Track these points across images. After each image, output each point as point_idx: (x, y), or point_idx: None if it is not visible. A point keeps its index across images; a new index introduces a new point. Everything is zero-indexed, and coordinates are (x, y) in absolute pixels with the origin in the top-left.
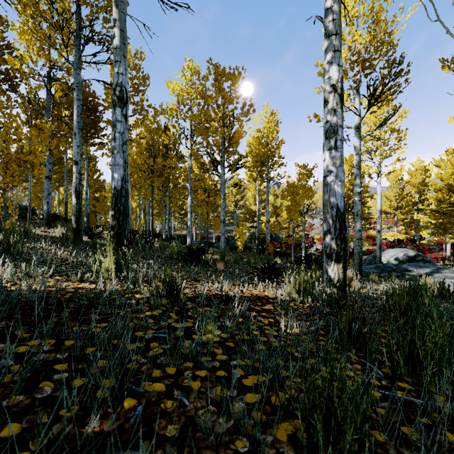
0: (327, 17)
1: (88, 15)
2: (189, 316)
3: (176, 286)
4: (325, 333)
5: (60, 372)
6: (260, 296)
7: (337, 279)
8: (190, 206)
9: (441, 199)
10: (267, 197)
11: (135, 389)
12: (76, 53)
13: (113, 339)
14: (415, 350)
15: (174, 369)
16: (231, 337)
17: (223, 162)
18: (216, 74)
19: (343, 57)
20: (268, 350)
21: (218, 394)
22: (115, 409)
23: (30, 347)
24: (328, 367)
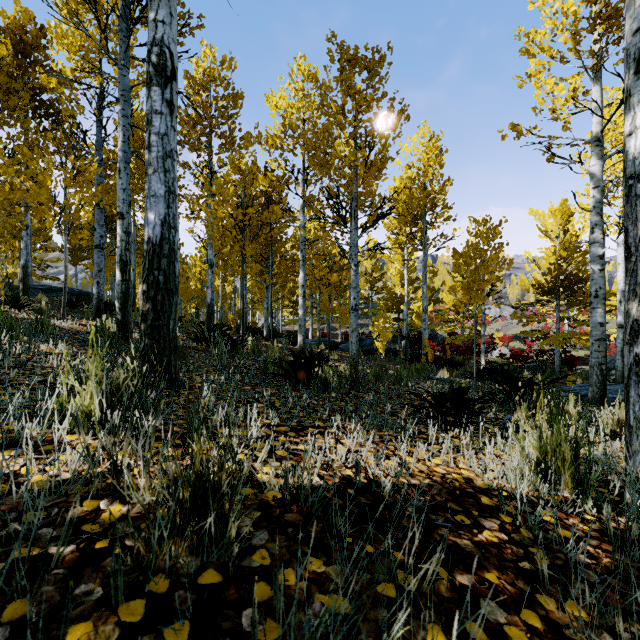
0: None
1: None
2: (244, 634)
3: (216, 491)
4: None
5: None
6: (454, 482)
7: None
8: (302, 286)
9: None
10: (424, 271)
11: None
12: (121, 43)
13: None
14: None
15: None
16: None
17: (354, 209)
18: (342, 61)
19: (572, 13)
20: None
21: None
22: None
23: None
24: None
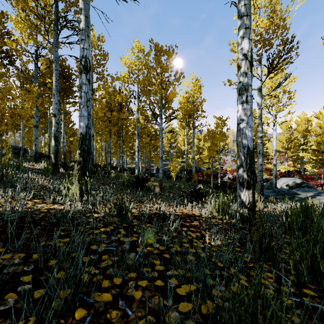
0: (240, 2)
1: (63, 8)
2: (134, 232)
3: (124, 207)
4: (240, 245)
5: (25, 283)
6: (189, 214)
7: (248, 201)
8: (137, 146)
9: (320, 142)
10: (193, 140)
11: (86, 299)
12: (54, 36)
13: (72, 253)
14: (316, 262)
15: (120, 280)
16: (167, 249)
17: (161, 115)
18: (156, 51)
19: None
20: (196, 260)
21: (156, 303)
22: (67, 320)
23: (3, 261)
24: (253, 287)
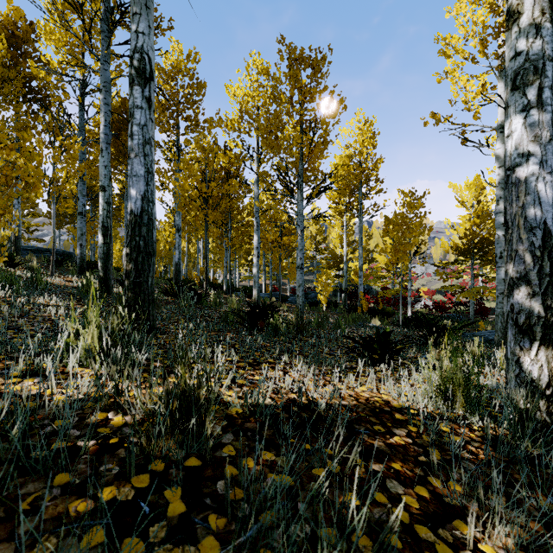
0: None
1: None
2: (219, 496)
3: (196, 403)
4: None
5: None
6: (375, 403)
7: (546, 380)
8: (256, 247)
9: None
10: (360, 235)
11: None
12: (103, 42)
13: None
14: None
15: None
16: None
17: (300, 184)
18: (290, 59)
19: (480, 22)
20: None
21: None
22: None
23: None
24: None
